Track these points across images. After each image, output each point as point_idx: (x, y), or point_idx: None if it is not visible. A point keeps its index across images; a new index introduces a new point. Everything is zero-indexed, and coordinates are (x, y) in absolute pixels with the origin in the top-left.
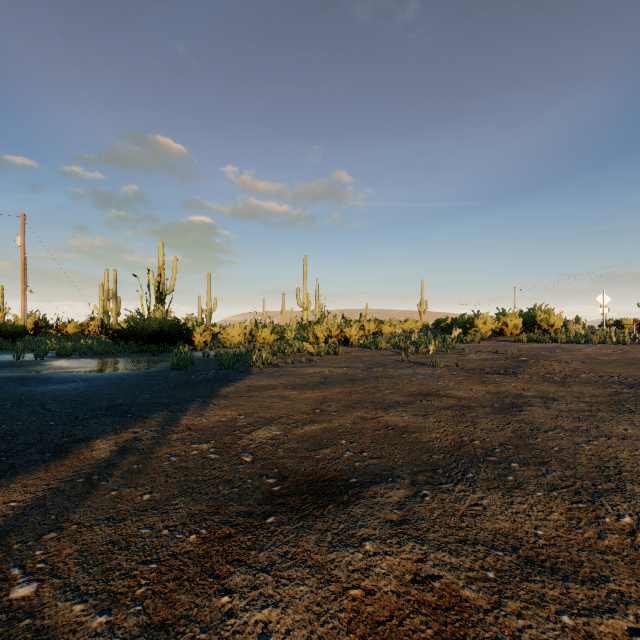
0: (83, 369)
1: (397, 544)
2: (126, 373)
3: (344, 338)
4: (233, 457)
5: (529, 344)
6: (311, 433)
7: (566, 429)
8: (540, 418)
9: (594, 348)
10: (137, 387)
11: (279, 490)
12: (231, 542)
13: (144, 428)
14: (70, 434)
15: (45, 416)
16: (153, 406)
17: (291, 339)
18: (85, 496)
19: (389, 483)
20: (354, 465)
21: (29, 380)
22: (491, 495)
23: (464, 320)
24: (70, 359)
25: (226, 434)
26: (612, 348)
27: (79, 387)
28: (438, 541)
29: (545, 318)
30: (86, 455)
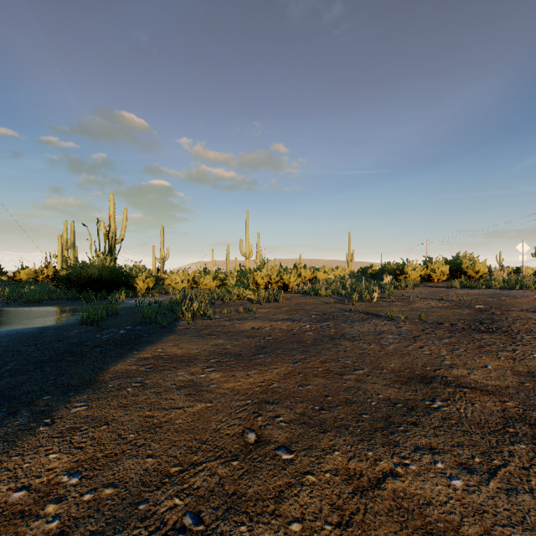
0: None
1: None
2: (15, 331)
3: (283, 284)
4: None
5: (464, 290)
6: None
7: None
8: None
9: None
10: None
11: None
12: None
13: None
14: None
15: None
16: None
17: (231, 286)
18: None
19: None
20: None
21: None
22: None
23: (393, 267)
24: None
25: None
26: None
27: None
28: None
29: (470, 265)
30: None
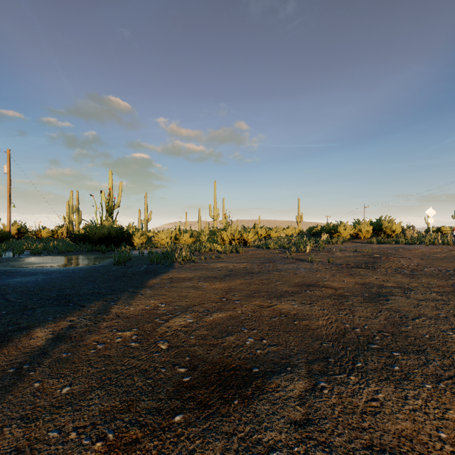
0: (47, 264)
1: (305, 454)
2: (78, 267)
3: (243, 240)
4: (151, 345)
5: (378, 245)
6: (218, 320)
7: (429, 317)
8: (405, 306)
9: (427, 248)
10: (84, 279)
11: (189, 381)
12: (136, 451)
13: (80, 316)
14: (16, 323)
15: (0, 306)
16: (92, 296)
17: (204, 241)
18: (9, 389)
19: (288, 374)
20: (256, 353)
21: (2, 273)
22: (384, 388)
23: (330, 227)
24: (40, 256)
25: (148, 322)
26: (440, 248)
27: (38, 279)
28: (345, 448)
29: (389, 226)
30: (24, 343)
